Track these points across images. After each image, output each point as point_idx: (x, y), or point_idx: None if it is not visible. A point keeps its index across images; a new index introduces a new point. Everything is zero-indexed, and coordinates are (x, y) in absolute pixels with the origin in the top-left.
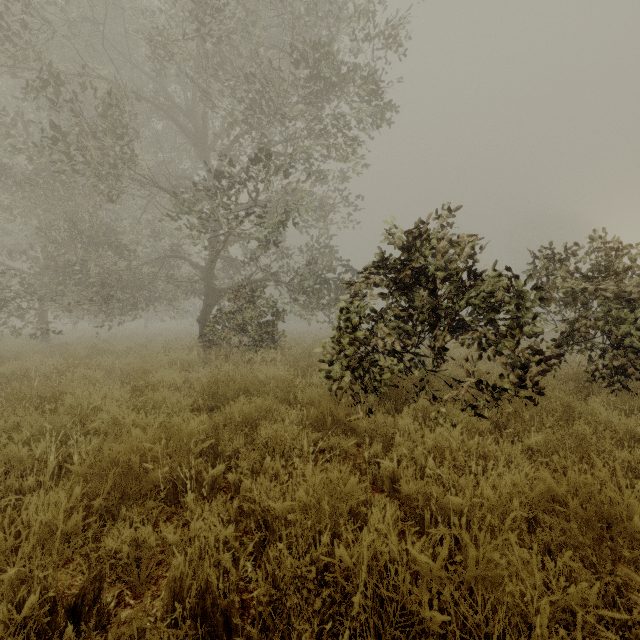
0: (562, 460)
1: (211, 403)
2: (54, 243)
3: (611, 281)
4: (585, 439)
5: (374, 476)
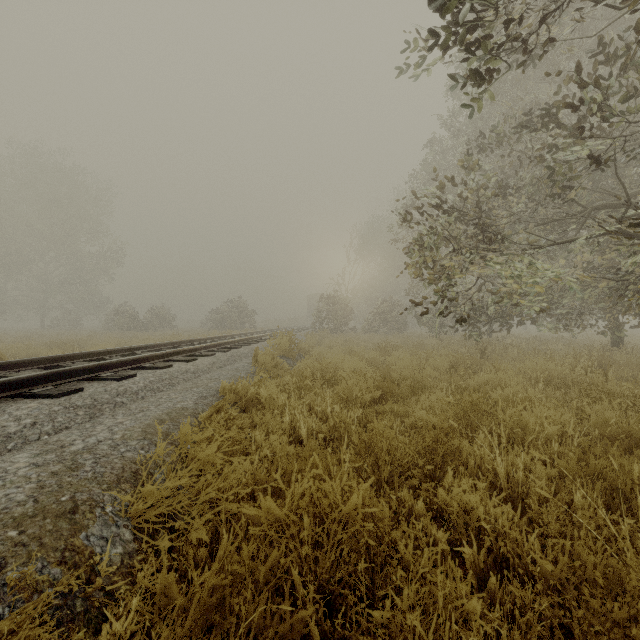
0: None
1: None
2: None
3: None
4: None
5: None
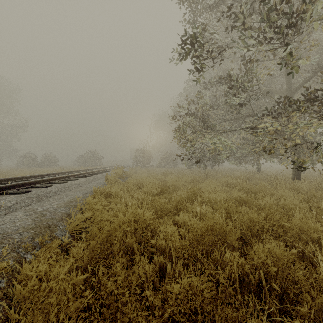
0: None
1: None
2: None
3: None
4: None
5: None
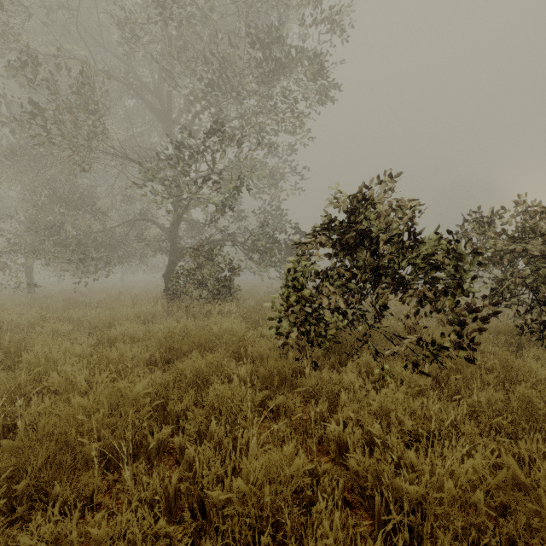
0: (510, 425)
1: (168, 356)
2: (36, 207)
3: (538, 242)
4: (532, 403)
5: (320, 436)
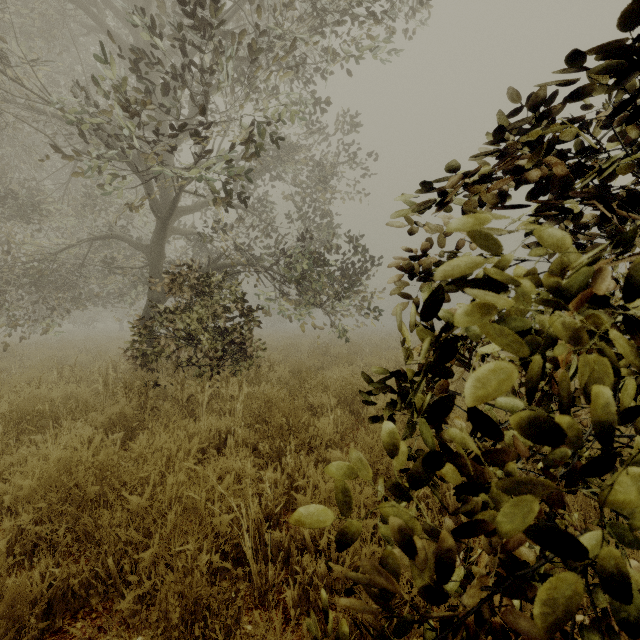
0: None
1: None
2: None
3: None
4: None
5: None
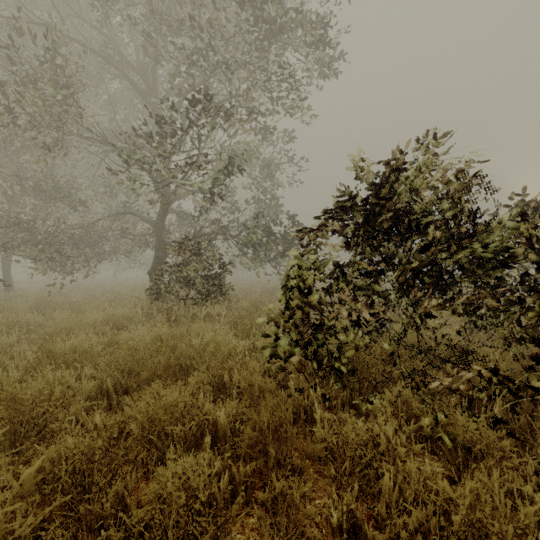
0: None
1: (127, 381)
2: (6, 197)
3: None
4: None
5: None
